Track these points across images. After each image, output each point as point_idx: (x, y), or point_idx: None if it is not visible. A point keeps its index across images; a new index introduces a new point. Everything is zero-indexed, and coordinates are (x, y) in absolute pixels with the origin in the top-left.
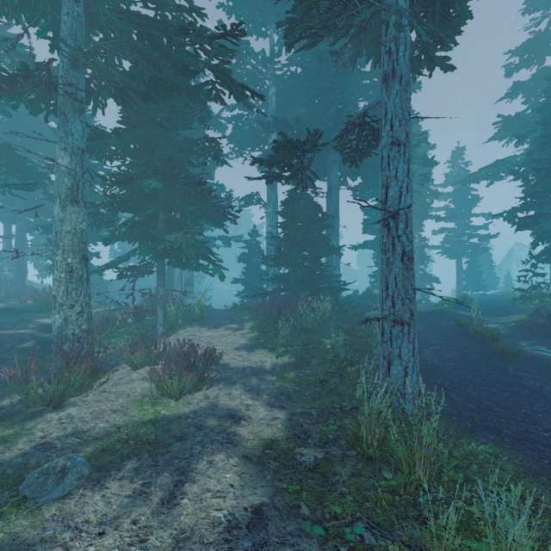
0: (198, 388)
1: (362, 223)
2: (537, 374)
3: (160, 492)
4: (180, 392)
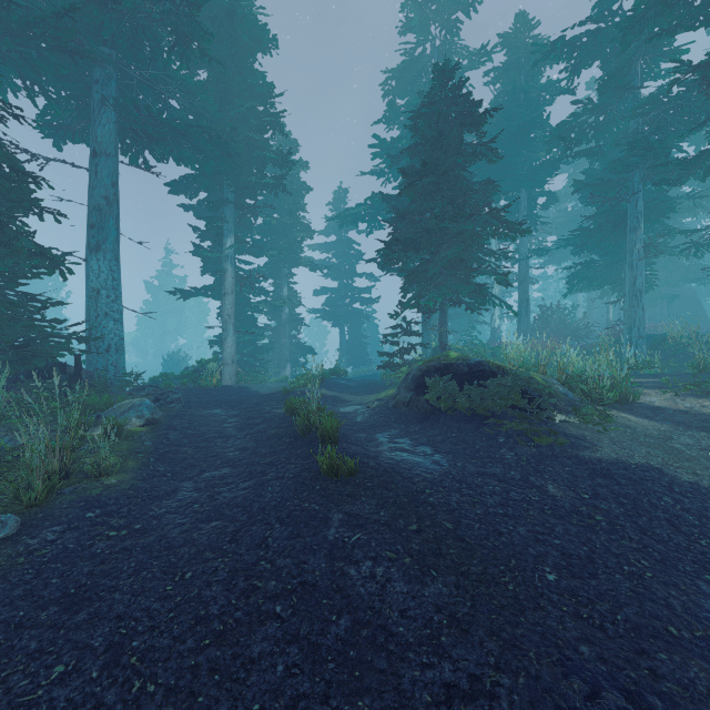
0: None
1: (193, 251)
2: (385, 525)
3: None
4: None
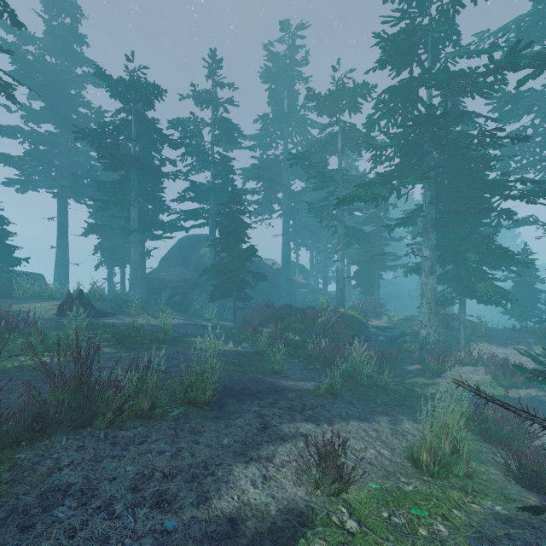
0: (520, 386)
1: None
2: None
3: None
4: (509, 385)
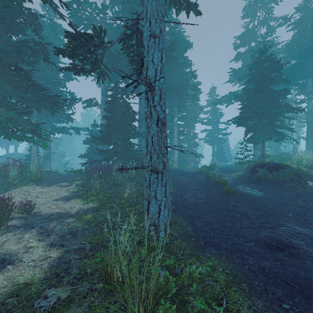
0: None
1: None
2: (245, 203)
3: None
4: None
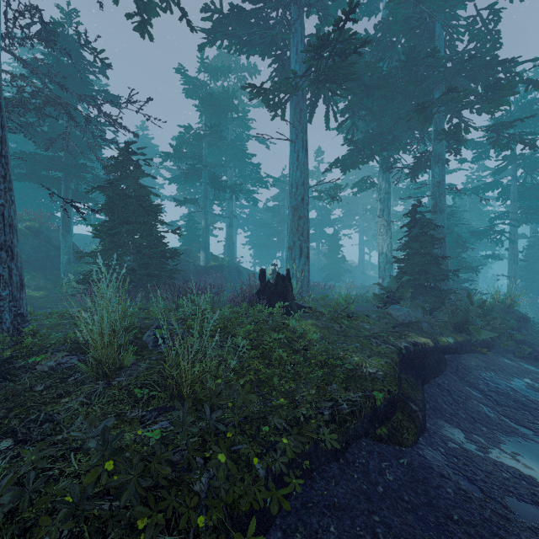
0: None
1: None
2: None
3: None
4: None
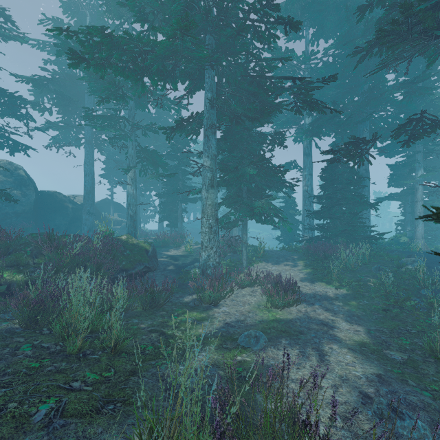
0: (292, 304)
1: (389, 178)
2: None
3: (313, 356)
4: (283, 305)
